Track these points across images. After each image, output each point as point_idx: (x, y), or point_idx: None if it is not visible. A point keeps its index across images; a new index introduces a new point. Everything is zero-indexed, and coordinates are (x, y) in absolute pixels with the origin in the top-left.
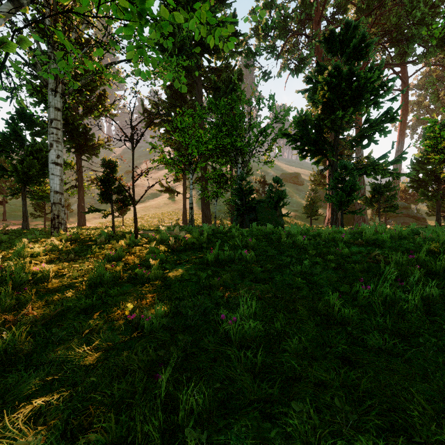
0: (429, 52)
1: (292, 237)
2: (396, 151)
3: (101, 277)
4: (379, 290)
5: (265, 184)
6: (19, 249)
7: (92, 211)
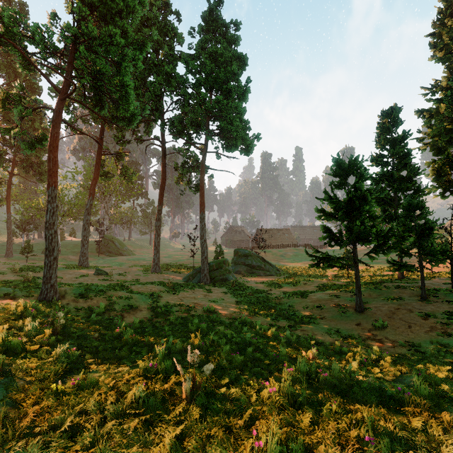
0: None
1: None
2: None
3: None
4: None
5: None
6: None
7: None
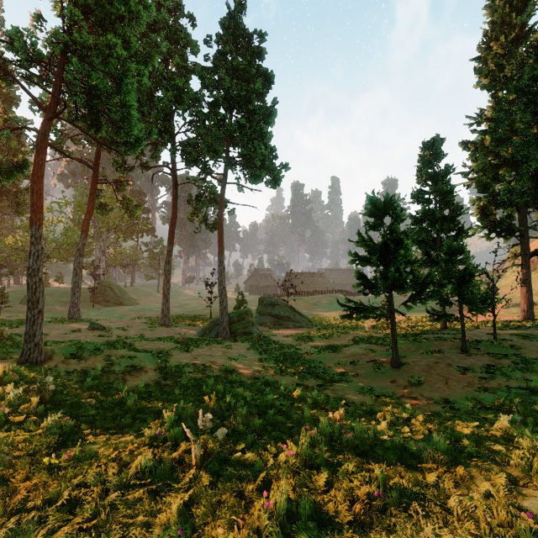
0: None
1: None
2: None
3: None
4: None
5: None
6: None
7: None
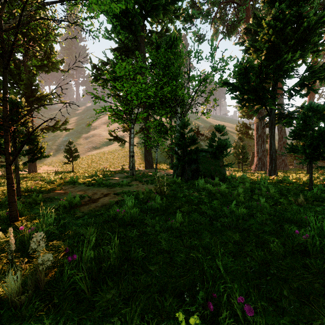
0: None
1: None
2: None
3: None
4: None
5: (198, 134)
6: None
7: None
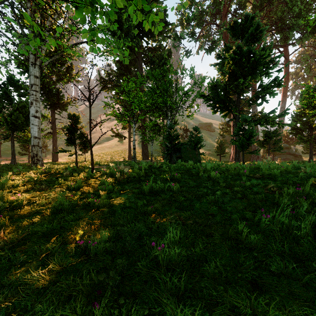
0: (304, 37)
1: (207, 172)
2: (281, 108)
3: (62, 205)
4: (277, 219)
5: (187, 131)
6: (3, 181)
7: (60, 151)
